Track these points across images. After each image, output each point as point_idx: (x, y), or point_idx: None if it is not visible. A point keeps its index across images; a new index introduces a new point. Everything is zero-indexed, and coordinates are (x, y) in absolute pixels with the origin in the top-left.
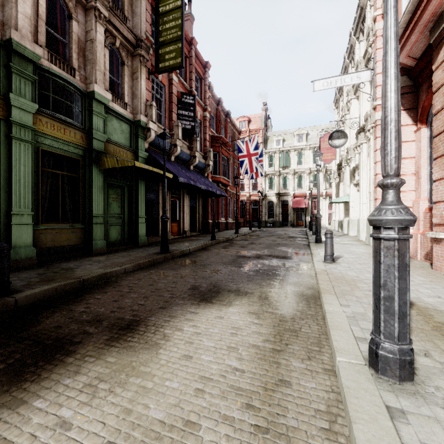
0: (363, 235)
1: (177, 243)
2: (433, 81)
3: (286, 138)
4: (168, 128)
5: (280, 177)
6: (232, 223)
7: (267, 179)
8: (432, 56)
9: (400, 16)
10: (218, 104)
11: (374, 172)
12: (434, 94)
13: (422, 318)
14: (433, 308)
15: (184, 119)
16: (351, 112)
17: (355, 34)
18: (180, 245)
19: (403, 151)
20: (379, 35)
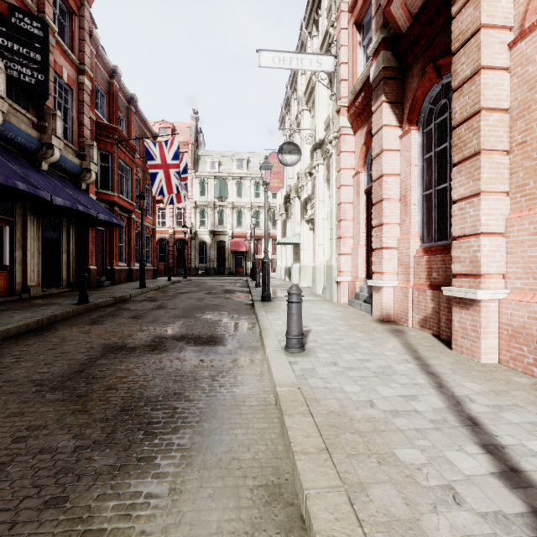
0: (320, 287)
1: None
2: (455, 32)
3: (222, 161)
4: None
5: (215, 210)
6: None
7: (198, 211)
8: None
9: None
10: (113, 75)
11: (337, 200)
12: (456, 54)
13: None
14: None
15: (18, 61)
16: (302, 127)
17: (307, 26)
18: None
19: (386, 164)
20: (344, 9)
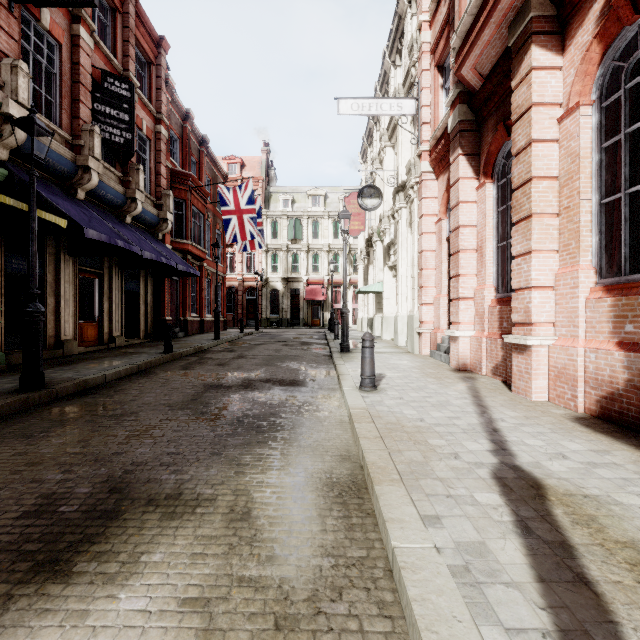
0: (403, 339)
1: (85, 362)
2: (514, 104)
3: (296, 198)
4: (68, 132)
5: (289, 254)
6: (211, 322)
7: (269, 256)
8: (511, 66)
9: (466, 2)
10: (186, 119)
11: (419, 248)
12: (515, 124)
13: (588, 533)
14: (580, 492)
15: (109, 123)
16: (385, 165)
17: (390, 55)
18: (89, 366)
19: (463, 215)
20: (425, 50)
